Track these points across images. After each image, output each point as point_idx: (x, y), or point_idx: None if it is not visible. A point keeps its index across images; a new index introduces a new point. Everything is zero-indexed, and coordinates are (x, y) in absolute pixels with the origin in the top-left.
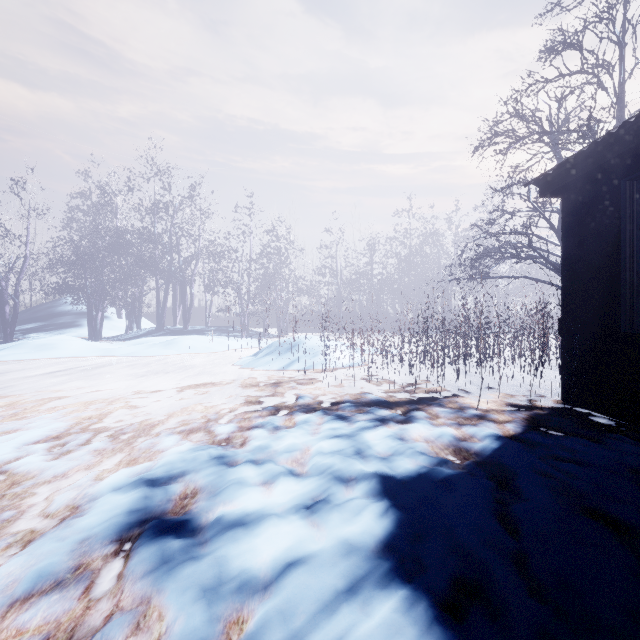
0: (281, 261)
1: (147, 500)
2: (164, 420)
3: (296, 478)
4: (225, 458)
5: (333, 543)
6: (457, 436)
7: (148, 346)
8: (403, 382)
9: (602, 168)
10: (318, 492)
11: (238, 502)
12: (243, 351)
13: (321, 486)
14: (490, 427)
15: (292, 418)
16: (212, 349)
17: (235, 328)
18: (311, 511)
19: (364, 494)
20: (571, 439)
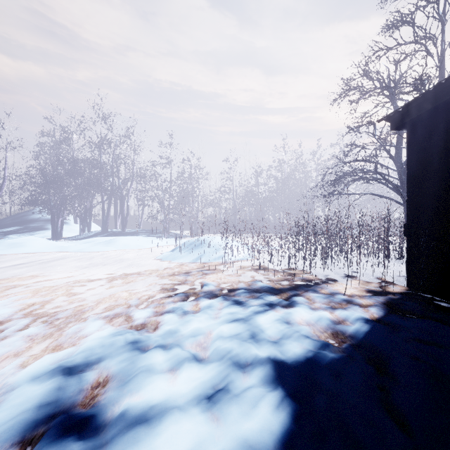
0: (193, 182)
1: (59, 392)
2: (94, 306)
3: (199, 364)
4: (138, 344)
5: (232, 446)
6: (332, 320)
7: (94, 244)
8: (284, 272)
9: (443, 105)
10: (218, 380)
11: (144, 393)
12: (164, 248)
13: (221, 374)
14: (357, 311)
15: (198, 304)
16: (141, 246)
17: (160, 231)
18: (211, 403)
19: (259, 382)
20: (426, 322)
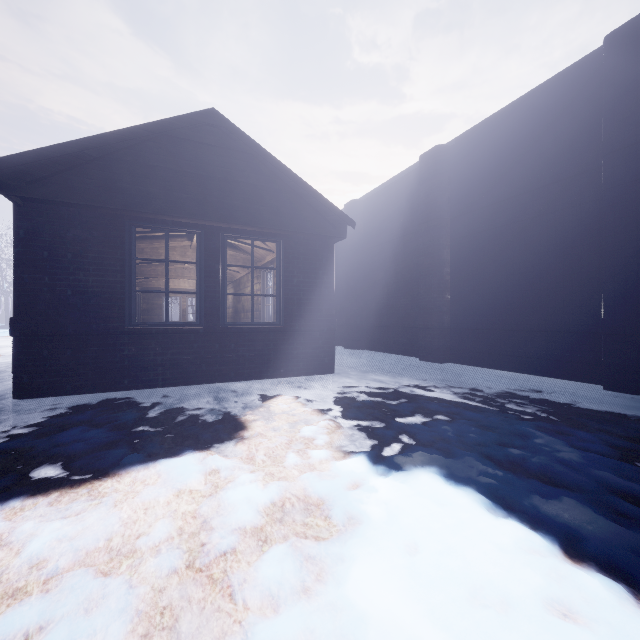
0: None
1: None
2: None
3: None
4: None
5: None
6: None
7: None
8: None
9: None
10: None
11: None
12: None
13: None
14: None
15: None
16: None
17: None
18: None
19: None
20: None
